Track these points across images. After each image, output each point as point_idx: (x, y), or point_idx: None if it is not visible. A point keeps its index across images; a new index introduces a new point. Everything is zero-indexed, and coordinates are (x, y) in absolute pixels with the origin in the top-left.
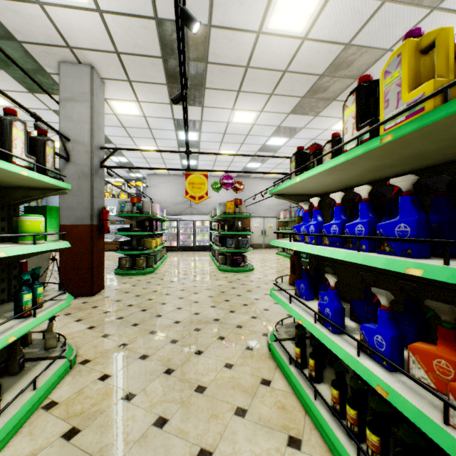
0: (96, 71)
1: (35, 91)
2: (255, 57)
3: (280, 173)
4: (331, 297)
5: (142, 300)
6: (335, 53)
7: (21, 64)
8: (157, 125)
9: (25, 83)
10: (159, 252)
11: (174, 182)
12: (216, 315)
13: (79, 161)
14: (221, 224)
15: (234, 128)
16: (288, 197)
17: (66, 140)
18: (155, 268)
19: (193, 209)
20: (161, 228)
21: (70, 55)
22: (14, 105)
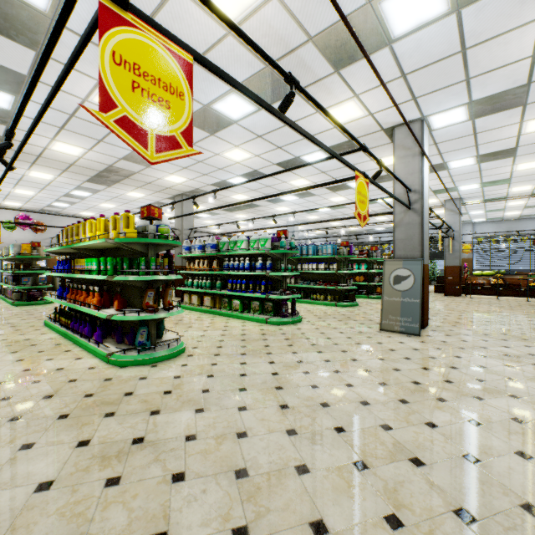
0: None
1: None
2: (45, 154)
3: None
4: (60, 289)
5: None
6: (105, 166)
7: None
8: None
9: None
10: None
11: None
12: (10, 322)
13: None
14: (17, 264)
15: (32, 179)
16: (55, 253)
17: None
18: None
19: None
20: None
21: None
22: None
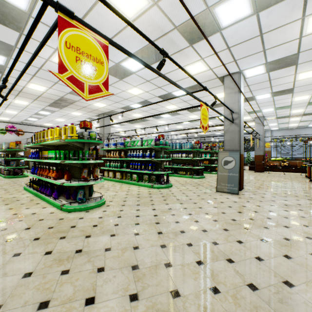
0: None
1: None
2: (24, 90)
3: None
4: (33, 168)
5: None
6: (59, 97)
7: None
8: None
9: None
10: None
11: None
12: (3, 187)
13: None
14: (7, 154)
15: (16, 104)
16: (30, 147)
17: None
18: None
19: None
20: None
21: None
22: None
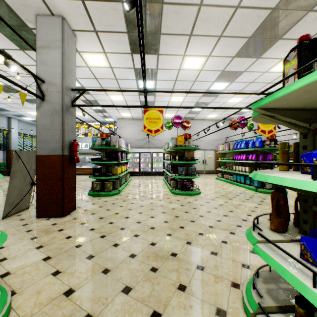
0: (67, 22)
1: (24, 48)
2: None
3: (228, 108)
4: None
5: (104, 223)
6: None
7: (7, 20)
8: (121, 75)
9: (15, 40)
10: (124, 177)
11: (137, 124)
12: (173, 248)
13: (52, 100)
14: (173, 155)
15: (184, 75)
16: (281, 112)
17: (41, 82)
18: (120, 190)
19: (150, 144)
20: (126, 158)
21: (43, 6)
22: (13, 62)
